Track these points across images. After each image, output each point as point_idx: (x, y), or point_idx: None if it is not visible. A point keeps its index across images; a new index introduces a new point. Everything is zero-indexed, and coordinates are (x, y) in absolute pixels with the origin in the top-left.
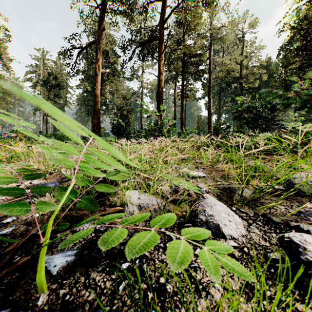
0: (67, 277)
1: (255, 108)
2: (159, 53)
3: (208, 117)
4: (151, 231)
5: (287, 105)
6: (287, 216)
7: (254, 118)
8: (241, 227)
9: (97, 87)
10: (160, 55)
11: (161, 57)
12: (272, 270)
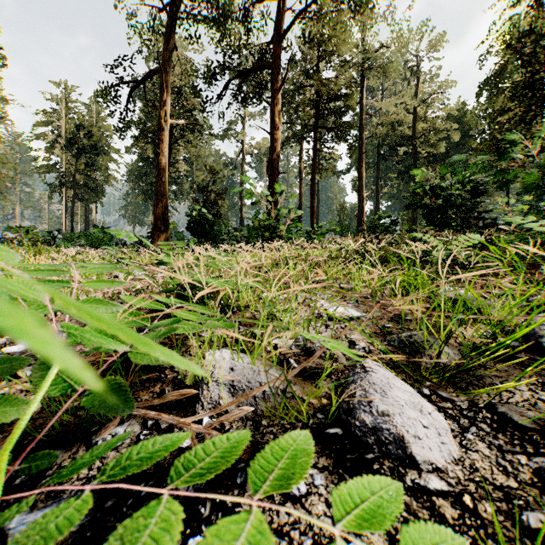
0: None
1: (444, 189)
2: (273, 91)
3: (359, 205)
4: (251, 516)
5: (503, 184)
6: (538, 409)
7: (441, 207)
8: (450, 441)
9: (163, 152)
10: (275, 95)
11: (275, 98)
12: None
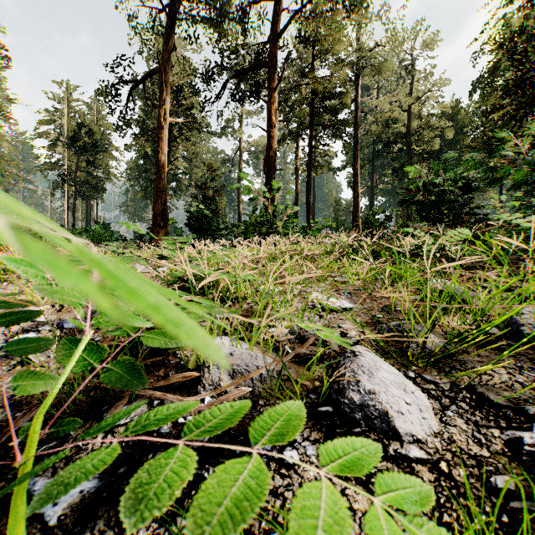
0: (78, 530)
1: (436, 186)
2: (270, 90)
3: (354, 201)
4: (251, 458)
5: (494, 180)
6: (515, 390)
7: (434, 203)
8: (430, 417)
9: (162, 149)
10: (271, 93)
11: (272, 97)
12: (505, 517)
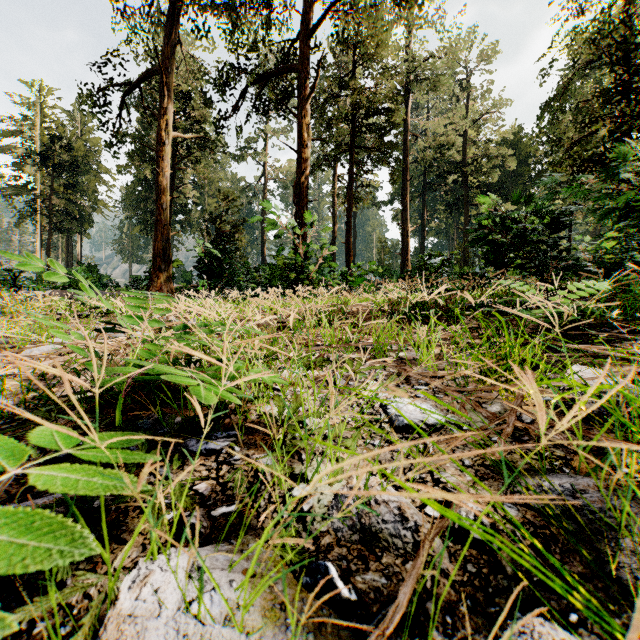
0: None
1: (516, 221)
2: (301, 100)
3: (403, 241)
4: None
5: (604, 213)
6: None
7: (514, 244)
8: None
9: (164, 171)
10: (303, 105)
11: (304, 109)
12: None
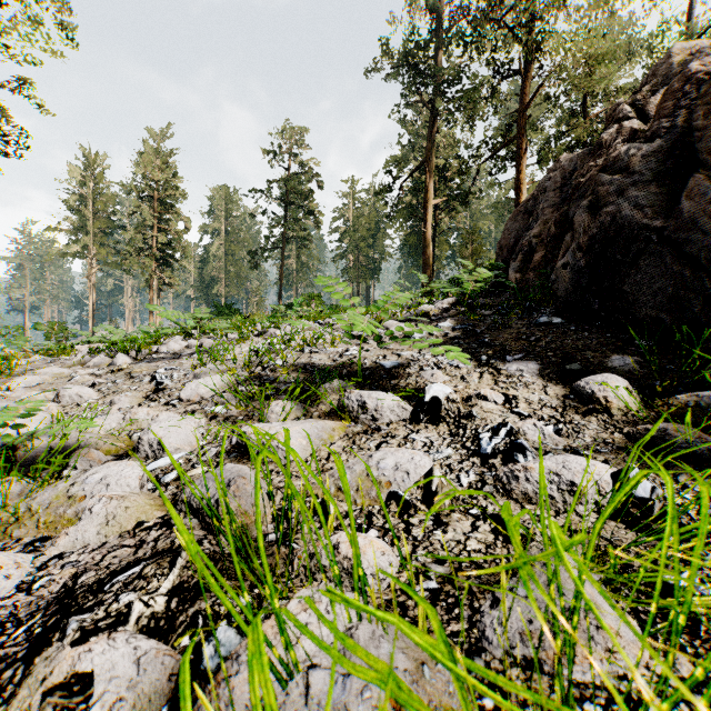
0: None
1: None
2: (518, 161)
3: None
4: None
5: None
6: None
7: None
8: None
9: (427, 230)
10: (520, 163)
11: (521, 166)
12: None
